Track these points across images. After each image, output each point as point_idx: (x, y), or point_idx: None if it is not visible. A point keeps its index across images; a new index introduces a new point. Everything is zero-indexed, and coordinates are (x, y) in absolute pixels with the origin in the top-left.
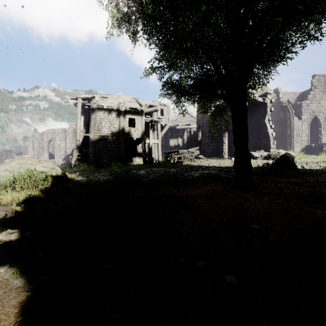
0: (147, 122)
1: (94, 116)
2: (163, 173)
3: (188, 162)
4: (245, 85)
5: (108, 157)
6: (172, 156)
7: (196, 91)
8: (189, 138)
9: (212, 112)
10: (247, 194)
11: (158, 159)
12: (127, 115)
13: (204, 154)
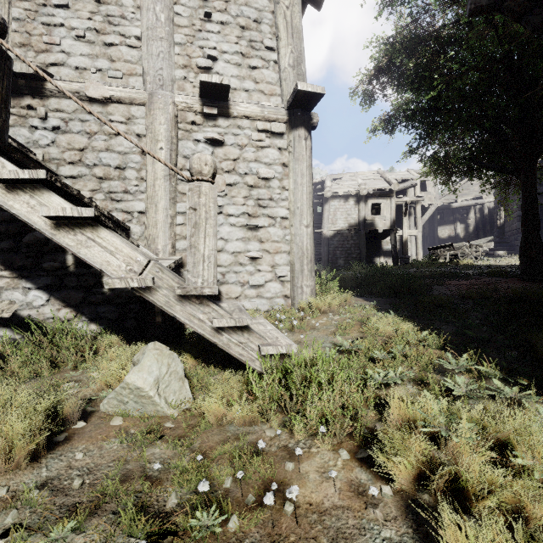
0: (399, 204)
1: (327, 207)
2: (425, 270)
3: (468, 261)
4: (531, 163)
5: (344, 257)
6: (441, 253)
7: (474, 164)
8: (480, 221)
9: (502, 187)
10: (526, 283)
11: (417, 259)
12: (369, 200)
13: (508, 248)
